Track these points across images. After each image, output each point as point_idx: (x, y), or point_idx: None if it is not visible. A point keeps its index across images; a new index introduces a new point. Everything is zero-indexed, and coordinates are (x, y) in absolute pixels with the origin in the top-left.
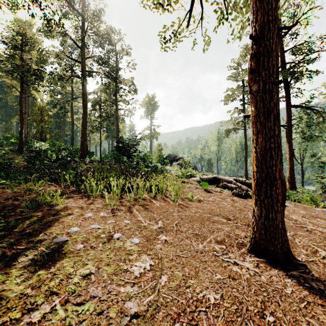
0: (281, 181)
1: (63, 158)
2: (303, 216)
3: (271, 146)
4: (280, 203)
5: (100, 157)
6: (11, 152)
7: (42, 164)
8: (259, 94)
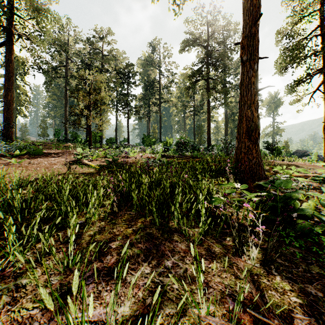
0: None
1: None
2: None
3: None
4: None
5: None
6: None
7: None
8: (324, 134)
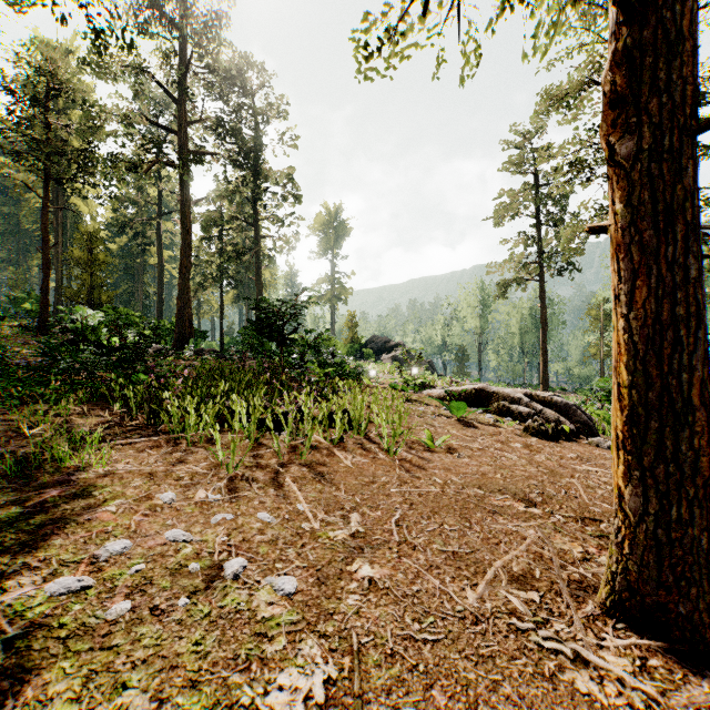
0: (706, 414)
1: (127, 345)
2: None
3: (674, 314)
4: (704, 477)
5: (221, 342)
6: (23, 331)
7: (76, 360)
8: (636, 166)
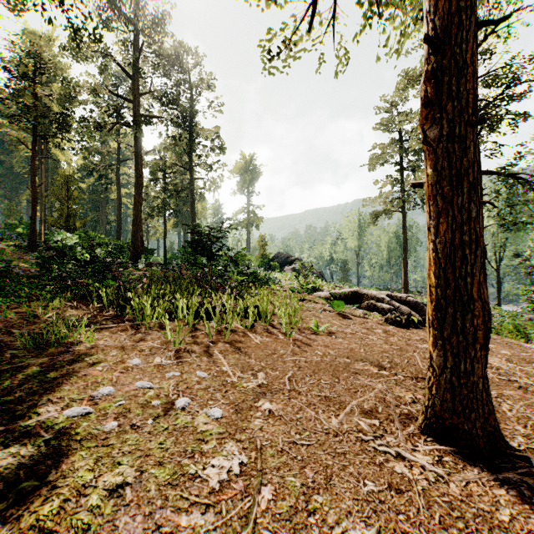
0: (483, 304)
1: (99, 259)
2: (508, 359)
3: (463, 240)
4: (481, 344)
5: (165, 257)
6: (17, 249)
7: (62, 270)
8: (440, 145)
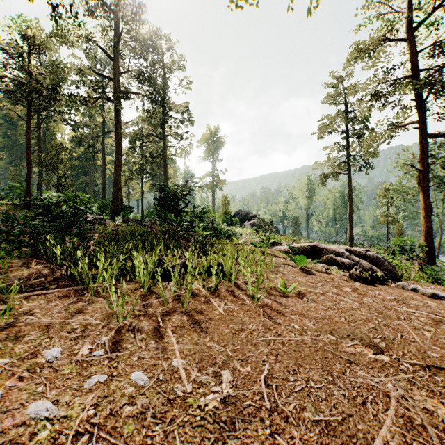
0: None
1: (65, 215)
2: None
3: None
4: None
5: (142, 214)
6: (15, 207)
7: (28, 226)
8: None
